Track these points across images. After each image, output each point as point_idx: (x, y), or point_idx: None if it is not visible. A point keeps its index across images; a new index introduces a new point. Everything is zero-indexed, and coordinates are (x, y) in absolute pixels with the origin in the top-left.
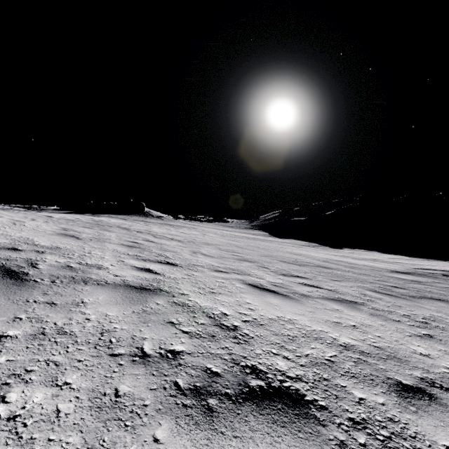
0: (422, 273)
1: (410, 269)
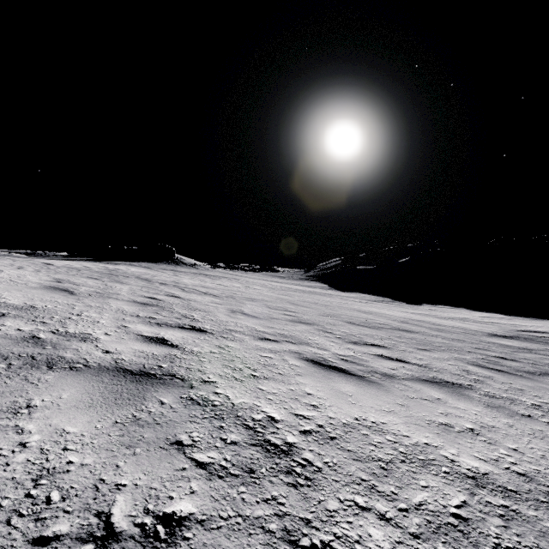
0: (528, 336)
1: (511, 332)
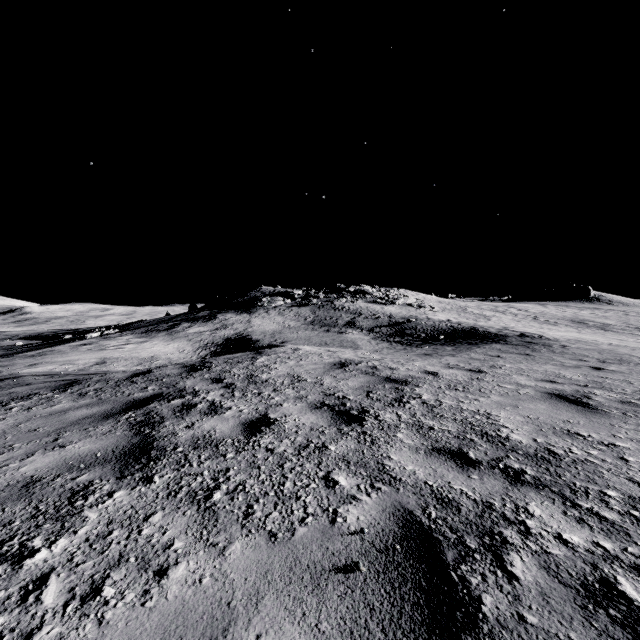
0: None
1: None
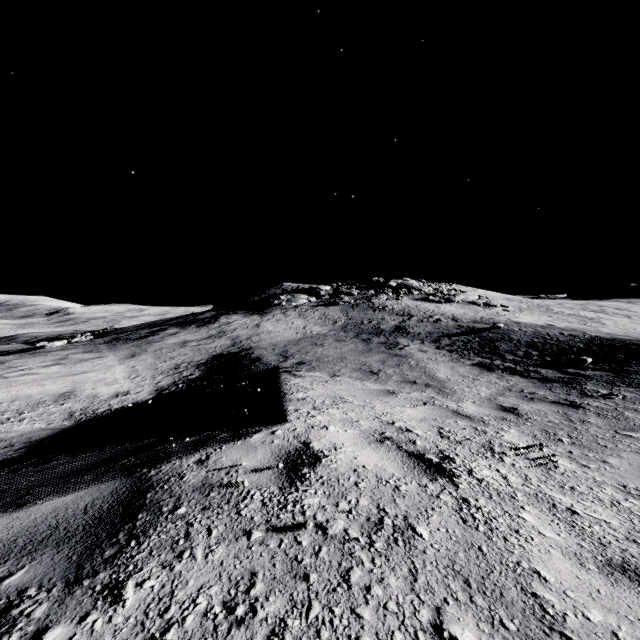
0: None
1: None
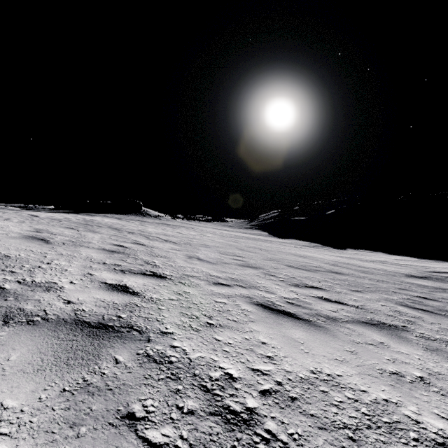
0: (438, 277)
1: (423, 273)
